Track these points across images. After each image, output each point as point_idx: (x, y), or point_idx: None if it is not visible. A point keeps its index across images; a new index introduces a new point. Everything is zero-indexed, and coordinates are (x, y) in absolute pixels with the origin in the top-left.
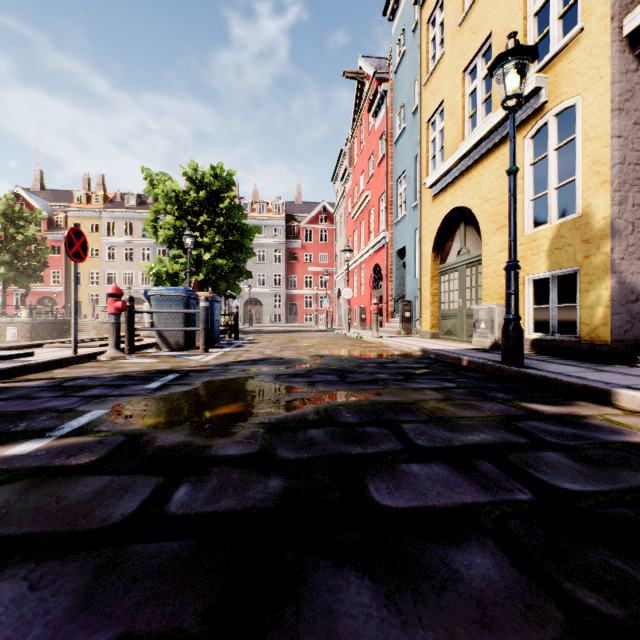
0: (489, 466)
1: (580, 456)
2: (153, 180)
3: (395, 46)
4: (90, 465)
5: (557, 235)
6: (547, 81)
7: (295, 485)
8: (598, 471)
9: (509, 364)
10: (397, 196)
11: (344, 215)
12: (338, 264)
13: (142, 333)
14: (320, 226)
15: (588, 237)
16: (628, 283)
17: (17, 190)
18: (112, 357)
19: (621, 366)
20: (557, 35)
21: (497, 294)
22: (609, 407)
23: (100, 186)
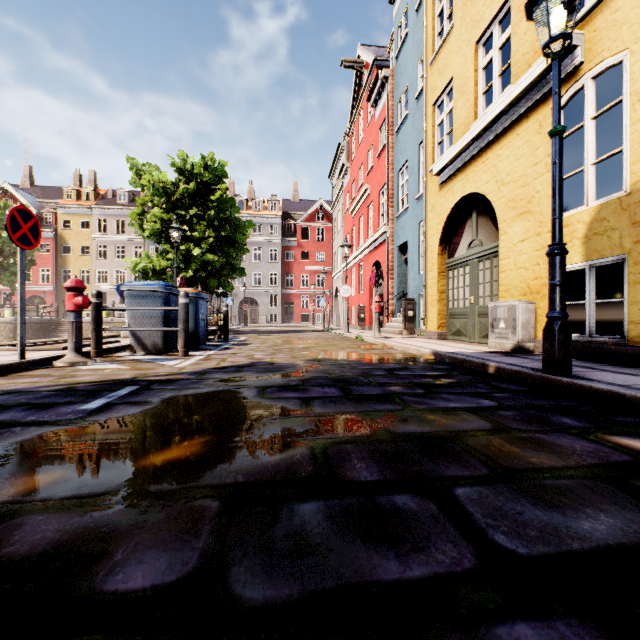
0: None
1: None
2: (139, 170)
3: (396, 29)
4: None
5: (597, 218)
6: (583, 38)
7: None
8: None
9: (554, 373)
10: (399, 188)
11: (342, 211)
12: (336, 262)
13: (123, 333)
14: (317, 224)
15: (639, 218)
16: None
17: (5, 186)
18: (70, 362)
19: None
20: None
21: (518, 289)
22: None
23: (91, 182)
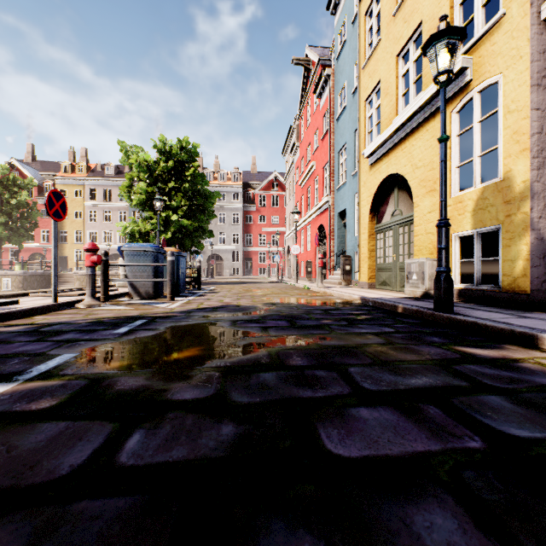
0: (435, 411)
1: (521, 400)
2: (128, 152)
3: (337, 36)
4: (49, 410)
5: (481, 197)
6: (472, 62)
7: (247, 432)
8: (542, 416)
9: (441, 311)
10: (339, 166)
11: (293, 183)
12: (288, 225)
13: (117, 284)
14: (272, 192)
15: (509, 198)
16: (545, 239)
17: (12, 161)
18: (88, 305)
19: (540, 313)
20: (481, 21)
21: (427, 249)
22: (537, 351)
23: (83, 158)
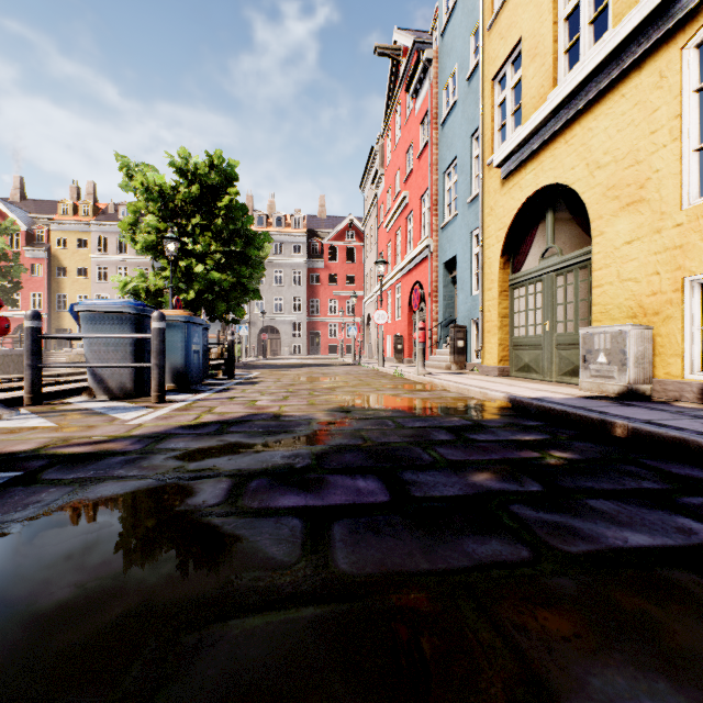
0: None
1: None
2: (131, 171)
3: (442, 1)
4: None
5: None
6: None
7: None
8: None
9: None
10: (444, 193)
11: (375, 227)
12: (368, 285)
13: None
14: (346, 243)
15: None
16: None
17: None
18: None
19: None
20: None
21: (623, 310)
22: None
23: (90, 195)
